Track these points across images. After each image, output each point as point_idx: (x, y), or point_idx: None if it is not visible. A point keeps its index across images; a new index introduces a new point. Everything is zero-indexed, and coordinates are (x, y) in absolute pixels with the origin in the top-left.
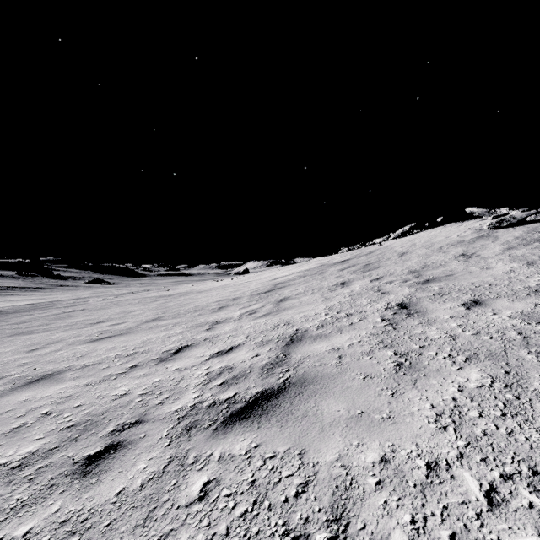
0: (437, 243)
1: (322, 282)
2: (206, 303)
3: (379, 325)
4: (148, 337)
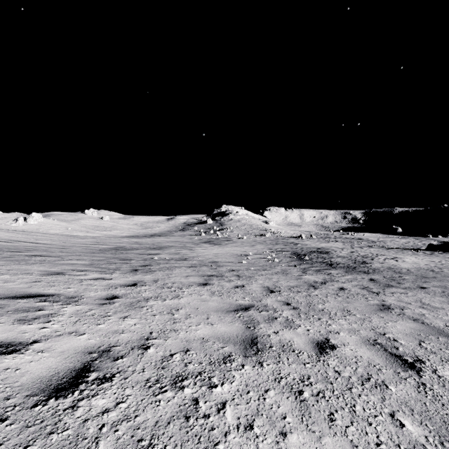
0: None
1: None
2: None
3: None
4: None
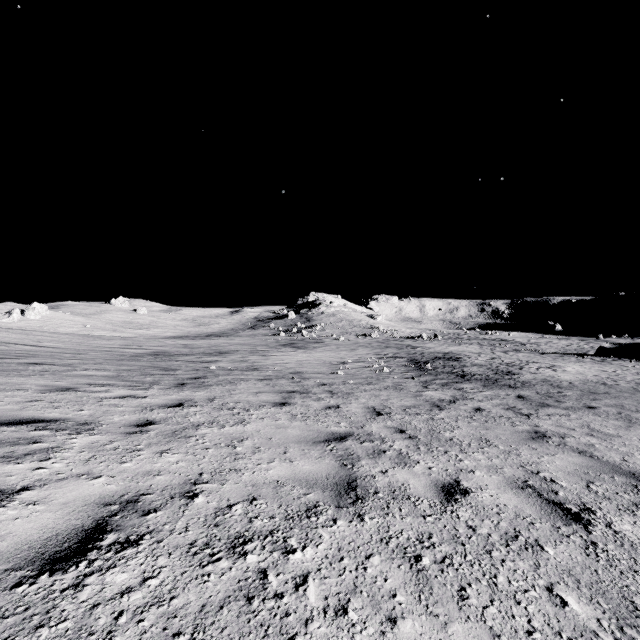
0: None
1: None
2: None
3: None
4: None
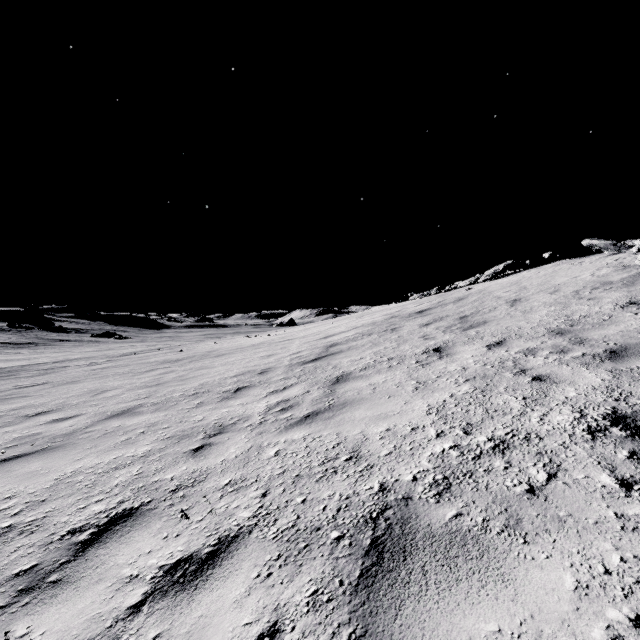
0: (564, 285)
1: (401, 345)
2: (219, 378)
3: (632, 510)
4: (77, 467)
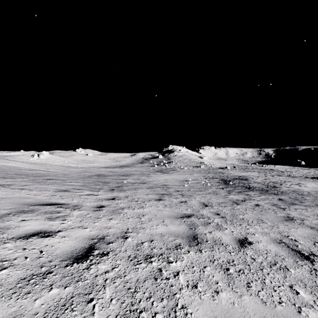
0: None
1: None
2: None
3: None
4: None
